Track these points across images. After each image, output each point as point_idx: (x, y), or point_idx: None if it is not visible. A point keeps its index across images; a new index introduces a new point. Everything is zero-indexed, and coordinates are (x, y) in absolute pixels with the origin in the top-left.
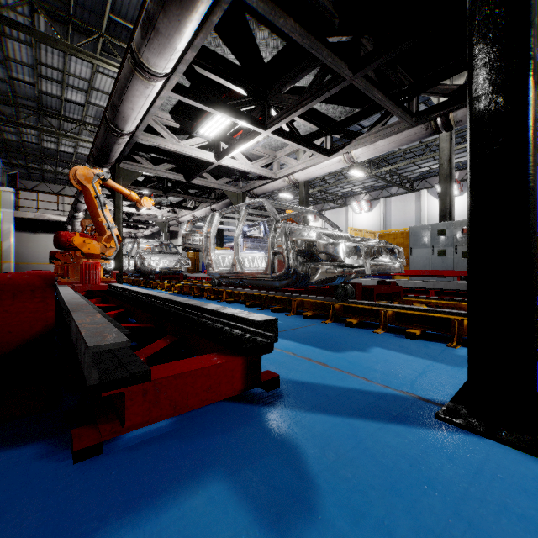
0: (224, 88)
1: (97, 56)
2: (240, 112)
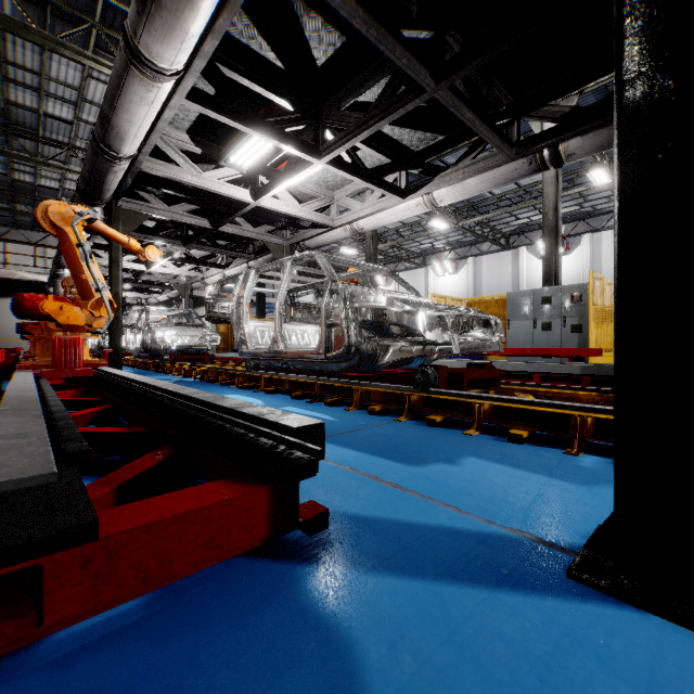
0: (262, 100)
1: (89, 54)
2: (284, 132)
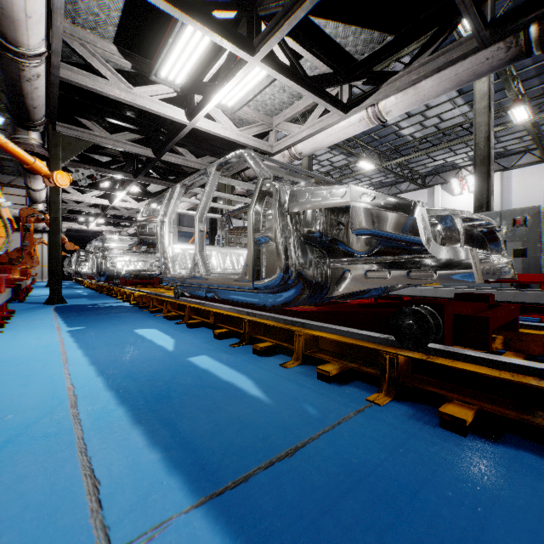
0: None
1: None
2: (210, 16)
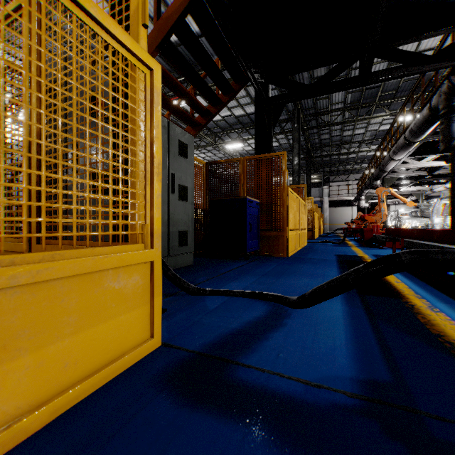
0: None
1: (373, 116)
2: None
